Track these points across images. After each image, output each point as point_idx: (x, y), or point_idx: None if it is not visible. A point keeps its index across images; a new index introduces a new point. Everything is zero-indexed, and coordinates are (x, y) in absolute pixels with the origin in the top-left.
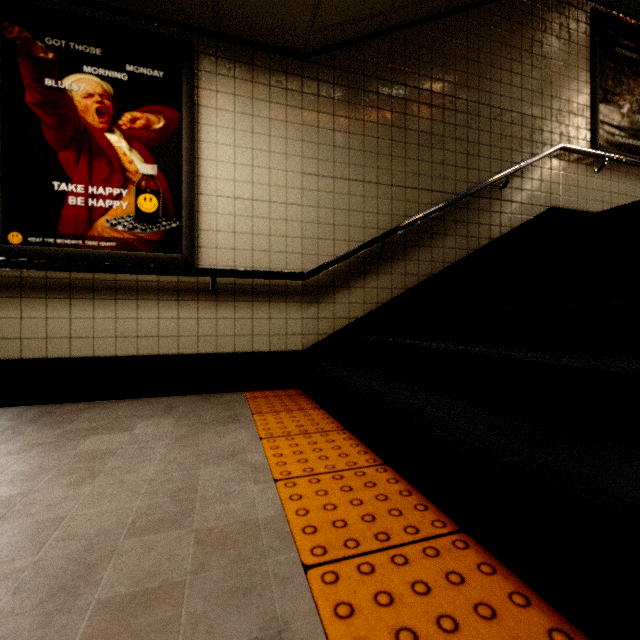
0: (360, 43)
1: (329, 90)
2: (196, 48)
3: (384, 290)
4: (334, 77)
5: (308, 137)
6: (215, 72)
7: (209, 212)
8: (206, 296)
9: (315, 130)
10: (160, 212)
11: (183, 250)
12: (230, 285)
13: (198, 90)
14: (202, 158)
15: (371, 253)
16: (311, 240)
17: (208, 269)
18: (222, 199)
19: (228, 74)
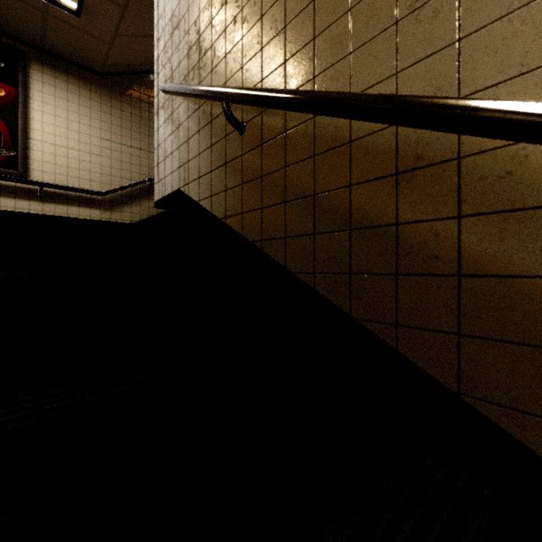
0: (138, 75)
1: (118, 96)
2: (28, 55)
3: (153, 209)
4: (122, 90)
5: (105, 119)
6: (42, 71)
7: (37, 150)
8: (35, 198)
9: (109, 116)
10: (2, 145)
11: (19, 169)
12: (52, 194)
13: (29, 79)
14: (32, 119)
15: (145, 188)
16: (107, 176)
17: (37, 182)
18: (47, 144)
19: (51, 74)
